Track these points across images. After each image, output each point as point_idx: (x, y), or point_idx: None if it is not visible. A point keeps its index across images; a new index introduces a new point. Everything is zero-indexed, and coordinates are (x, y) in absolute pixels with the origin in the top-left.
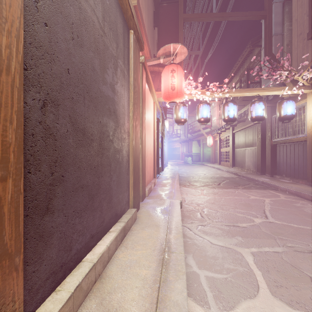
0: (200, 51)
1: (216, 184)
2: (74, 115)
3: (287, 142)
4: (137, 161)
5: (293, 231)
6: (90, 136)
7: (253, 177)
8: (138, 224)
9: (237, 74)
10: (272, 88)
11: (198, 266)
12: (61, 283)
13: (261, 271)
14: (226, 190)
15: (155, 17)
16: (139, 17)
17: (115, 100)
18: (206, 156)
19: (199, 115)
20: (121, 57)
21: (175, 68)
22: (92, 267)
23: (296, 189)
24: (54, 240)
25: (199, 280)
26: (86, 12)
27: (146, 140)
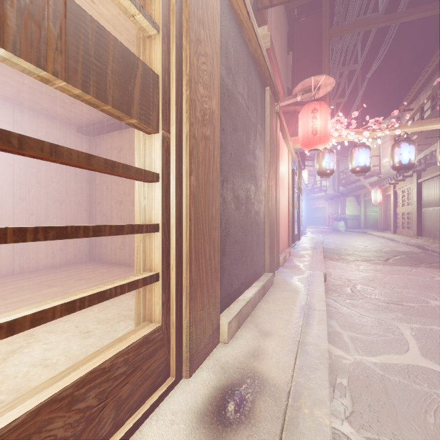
0: (357, 64)
1: (382, 259)
2: (234, 186)
3: None
4: (273, 224)
5: None
6: (241, 201)
7: None
8: (275, 288)
9: (428, 86)
10: None
11: (342, 328)
12: (228, 307)
13: (416, 341)
14: (396, 267)
15: (289, 39)
16: (272, 58)
17: (255, 165)
18: (370, 220)
19: (353, 164)
20: (259, 121)
21: (317, 107)
22: (246, 303)
23: None
24: (226, 274)
25: (341, 336)
26: (239, 102)
27: (280, 199)
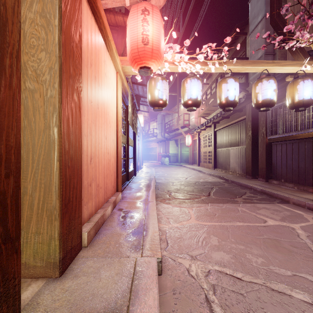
0: (180, 32)
1: (206, 195)
2: None
3: (289, 139)
4: None
5: None
6: None
7: (246, 182)
8: None
9: None
10: (284, 62)
11: None
12: None
13: None
14: (224, 206)
15: None
16: None
17: None
18: (184, 157)
19: (186, 95)
20: None
21: (148, 8)
22: None
23: None
24: None
25: None
26: None
27: (94, 125)
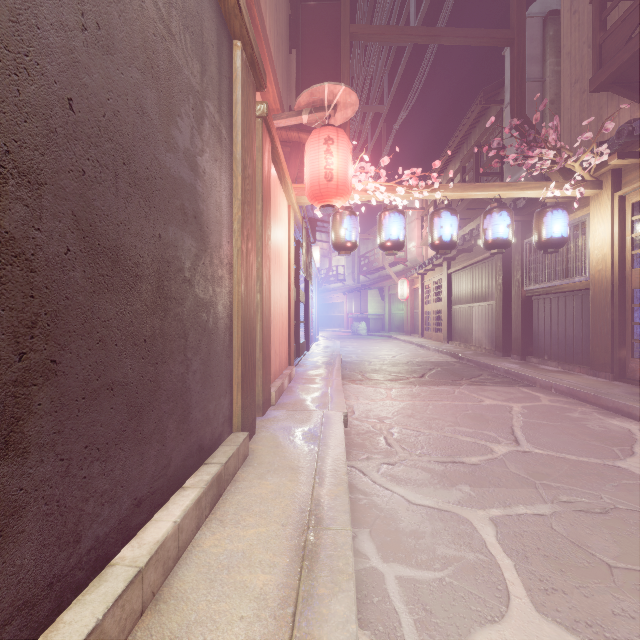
0: (384, 106)
1: (417, 376)
2: (89, 215)
3: (552, 291)
4: (251, 329)
5: (570, 470)
6: (133, 267)
7: (488, 361)
8: (251, 467)
9: (457, 156)
10: (525, 184)
11: (382, 555)
12: (50, 627)
13: (511, 559)
14: (436, 388)
15: (291, 29)
16: (257, 20)
17: (199, 191)
18: (396, 321)
19: (383, 235)
20: (212, 96)
21: (333, 136)
22: (135, 579)
23: (569, 384)
24: (27, 523)
25: (384, 586)
26: None
27: (273, 284)
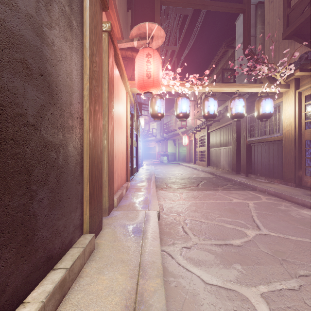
0: (176, 47)
1: (195, 185)
2: None
3: (262, 141)
4: (98, 162)
5: (295, 248)
6: None
7: (229, 176)
8: (94, 261)
9: (211, 75)
10: (252, 84)
11: None
12: None
13: None
14: (206, 192)
15: None
16: None
17: (46, 56)
18: (181, 156)
19: (178, 110)
20: None
21: (151, 53)
22: None
23: (275, 189)
24: None
25: None
26: None
27: (116, 135)
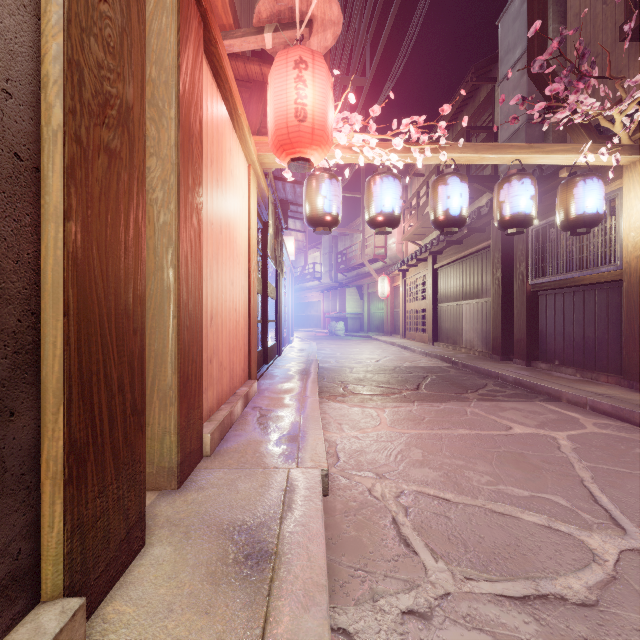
0: (366, 78)
1: (411, 388)
2: None
3: (567, 284)
4: (123, 333)
5: None
6: None
7: (489, 367)
8: None
9: None
10: (551, 146)
11: None
12: None
13: None
14: (441, 406)
15: None
16: None
17: None
18: (375, 320)
19: (373, 207)
20: None
21: (307, 58)
22: None
23: (612, 400)
24: None
25: None
26: None
27: (215, 263)
